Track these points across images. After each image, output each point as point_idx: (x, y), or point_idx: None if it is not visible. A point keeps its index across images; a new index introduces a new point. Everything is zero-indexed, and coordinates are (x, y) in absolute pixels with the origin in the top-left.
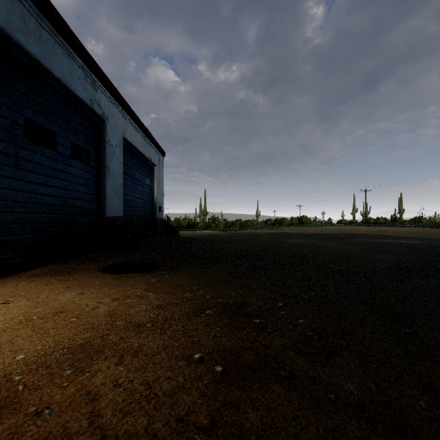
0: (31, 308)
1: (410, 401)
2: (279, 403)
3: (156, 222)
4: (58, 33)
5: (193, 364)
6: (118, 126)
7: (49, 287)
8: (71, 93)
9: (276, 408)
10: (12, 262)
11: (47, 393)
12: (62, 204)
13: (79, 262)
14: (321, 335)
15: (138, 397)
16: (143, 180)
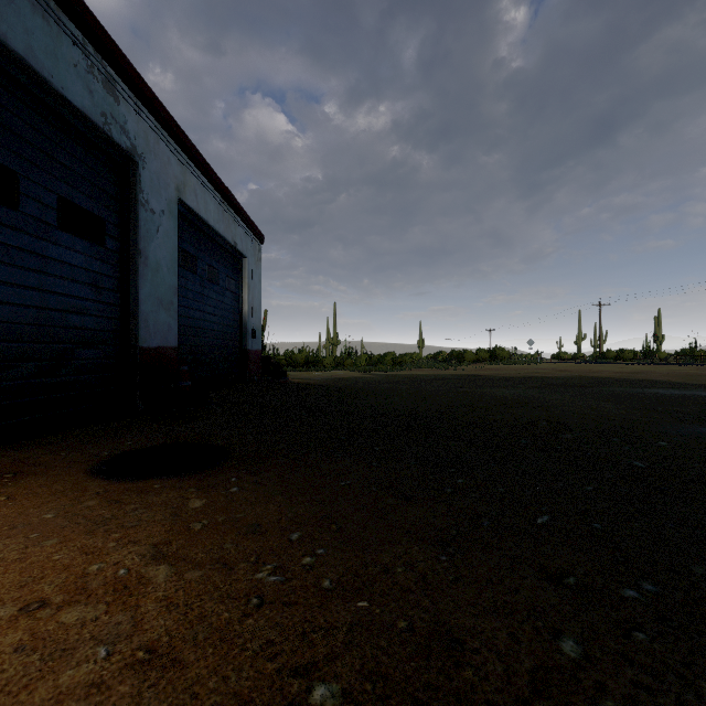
0: None
1: None
2: None
3: (246, 357)
4: None
5: None
6: (167, 177)
7: None
8: (54, 93)
9: None
10: None
11: None
12: (33, 322)
13: (59, 445)
14: None
15: None
16: (221, 282)
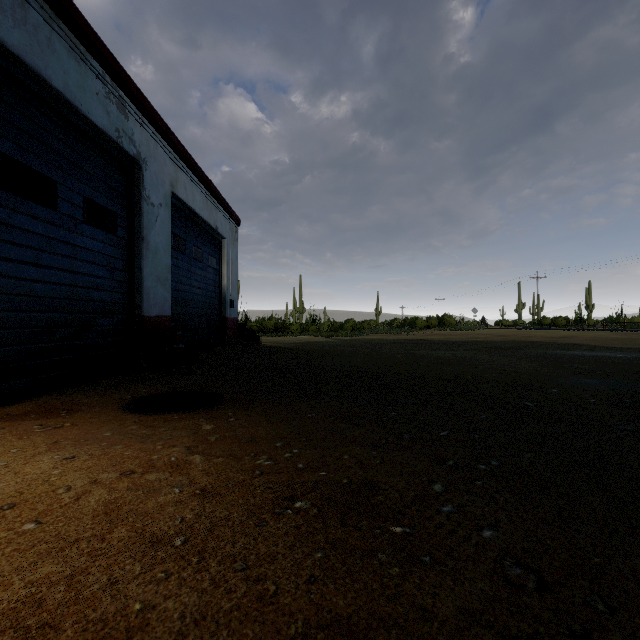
0: None
1: None
2: None
3: (225, 324)
4: (57, 17)
5: None
6: (164, 175)
7: (21, 443)
8: (82, 117)
9: None
10: None
11: None
12: (67, 296)
13: (92, 392)
14: (540, 576)
15: None
16: (205, 260)
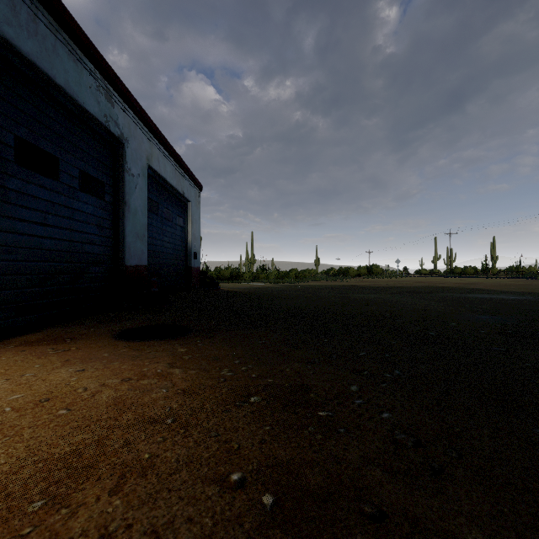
0: (8, 393)
1: None
2: None
3: (190, 272)
4: (60, 28)
5: (229, 491)
6: (141, 151)
7: (41, 361)
8: (78, 106)
9: None
10: None
11: None
12: (66, 250)
13: (87, 325)
14: (417, 439)
15: None
16: (174, 220)
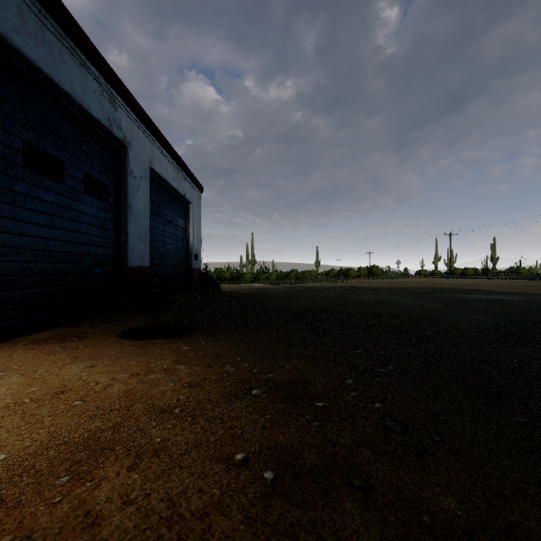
0: (24, 387)
1: (538, 527)
2: (353, 529)
3: (191, 273)
4: (66, 35)
5: (234, 468)
6: (144, 154)
7: (51, 358)
8: (83, 111)
9: (349, 537)
10: (6, 324)
11: (30, 513)
12: (71, 251)
13: (93, 325)
14: (405, 425)
15: (156, 521)
16: (175, 221)
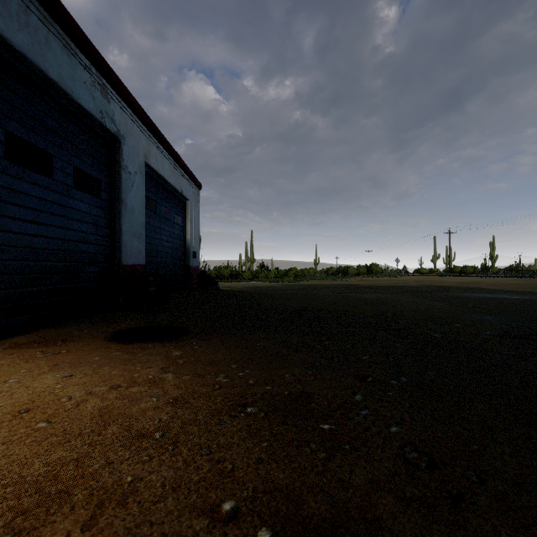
0: None
1: None
2: None
3: (189, 271)
4: (53, 20)
5: (219, 525)
6: (139, 149)
7: (28, 365)
8: (72, 101)
9: None
10: None
11: None
12: (60, 248)
13: (81, 326)
14: (431, 458)
15: None
16: (172, 218)
